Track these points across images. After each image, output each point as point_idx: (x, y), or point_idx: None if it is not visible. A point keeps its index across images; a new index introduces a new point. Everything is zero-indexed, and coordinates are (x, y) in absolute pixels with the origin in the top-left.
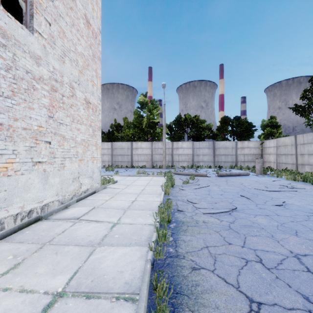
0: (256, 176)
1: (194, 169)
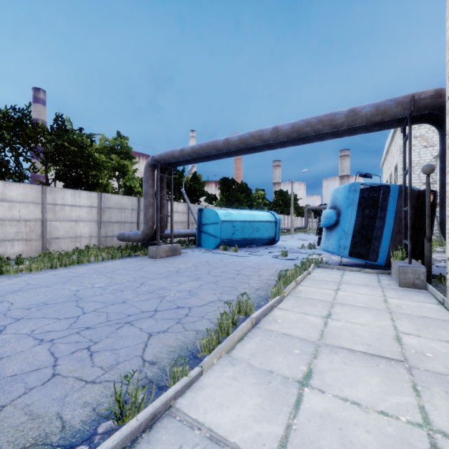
0: None
1: None
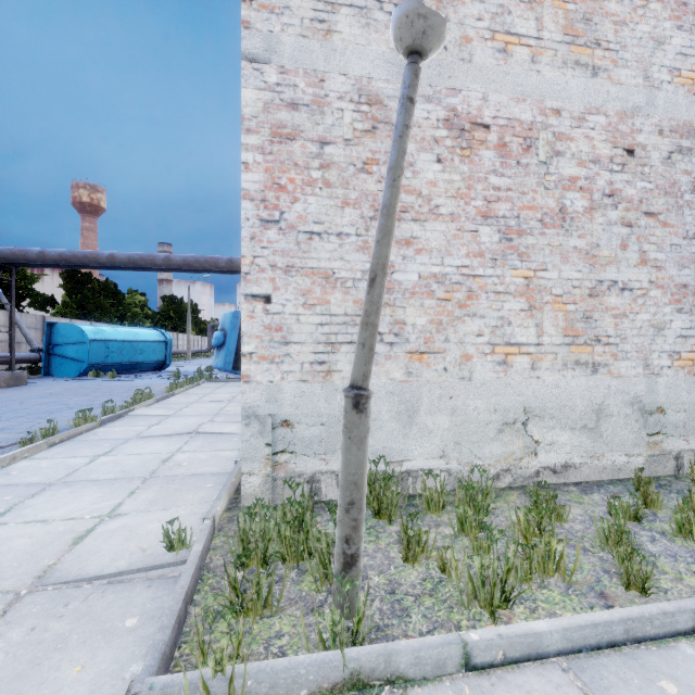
0: None
1: None
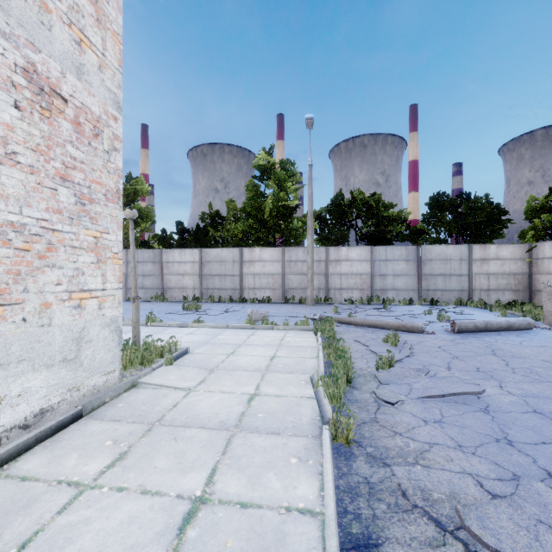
0: (551, 331)
1: (379, 309)
